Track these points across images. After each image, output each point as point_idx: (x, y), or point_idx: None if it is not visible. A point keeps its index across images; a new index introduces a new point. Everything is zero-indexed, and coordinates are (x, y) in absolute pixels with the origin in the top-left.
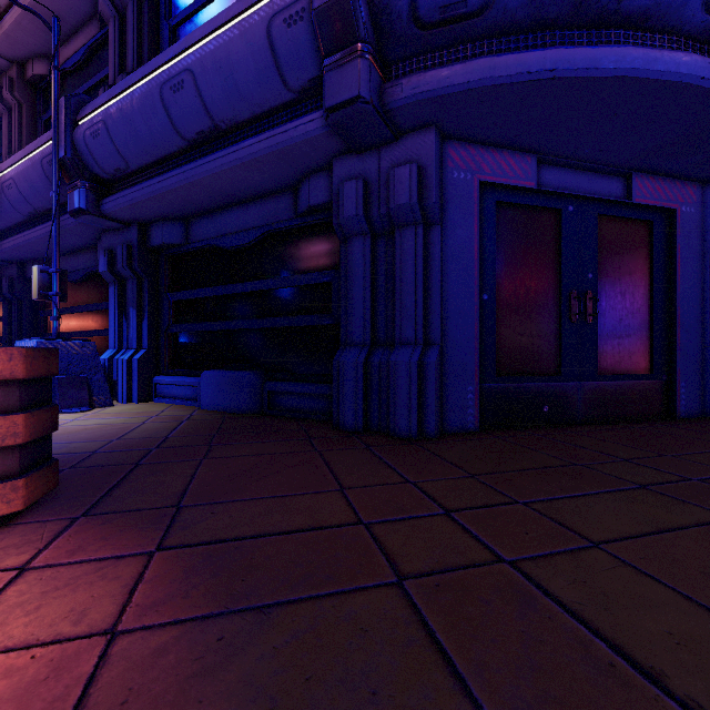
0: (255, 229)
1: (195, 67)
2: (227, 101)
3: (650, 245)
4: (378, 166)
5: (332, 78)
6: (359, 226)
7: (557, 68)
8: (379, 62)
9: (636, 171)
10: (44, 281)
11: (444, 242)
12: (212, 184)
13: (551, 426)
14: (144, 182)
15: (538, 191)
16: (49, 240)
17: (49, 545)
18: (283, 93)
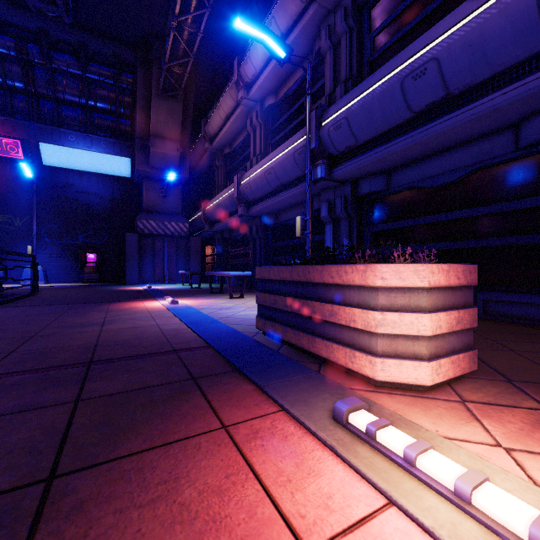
0: (462, 168)
1: (441, 54)
2: (469, 71)
3: None
4: None
5: None
6: None
7: None
8: None
9: None
10: (303, 225)
11: None
12: (433, 140)
13: None
14: (371, 151)
15: None
16: (305, 200)
17: (533, 398)
18: (539, 44)
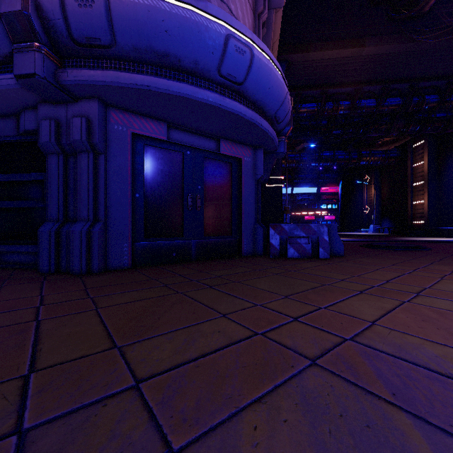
0: None
1: None
2: None
3: (231, 174)
4: (66, 114)
5: (18, 57)
6: (54, 148)
7: (150, 86)
8: (54, 56)
9: (222, 138)
10: None
11: (108, 164)
12: None
13: (176, 263)
14: None
15: (169, 142)
16: None
17: None
18: None
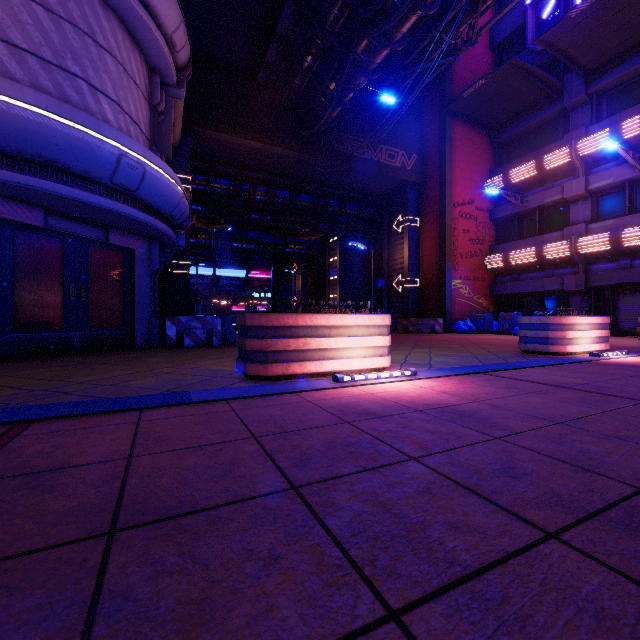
0: None
1: None
2: None
3: (123, 264)
4: None
5: None
6: None
7: (36, 186)
8: None
9: (111, 228)
10: None
11: None
12: None
13: (56, 356)
14: None
15: (47, 228)
16: None
17: None
18: None
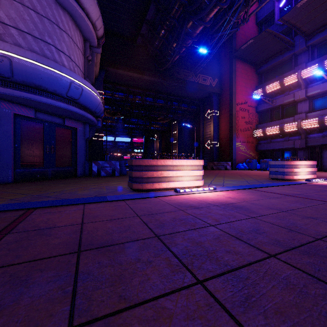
0: None
1: None
2: None
3: (71, 135)
4: None
5: None
6: None
7: (31, 98)
8: None
9: (66, 117)
10: None
11: None
12: None
13: (40, 180)
14: None
15: (36, 118)
16: None
17: None
18: None
